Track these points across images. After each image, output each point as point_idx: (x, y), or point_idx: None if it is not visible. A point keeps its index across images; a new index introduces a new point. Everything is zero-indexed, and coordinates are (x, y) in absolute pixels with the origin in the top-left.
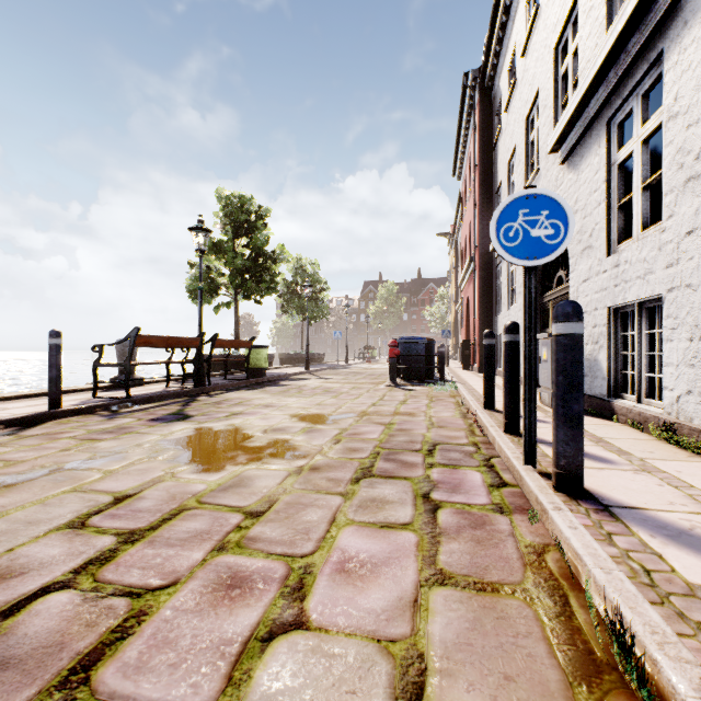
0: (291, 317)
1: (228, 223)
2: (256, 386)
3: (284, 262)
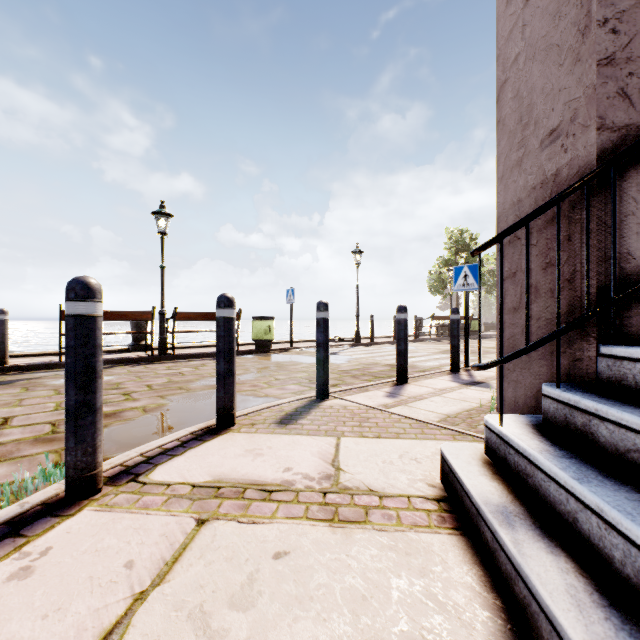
0: (493, 296)
1: (452, 247)
2: (475, 338)
3: (488, 265)
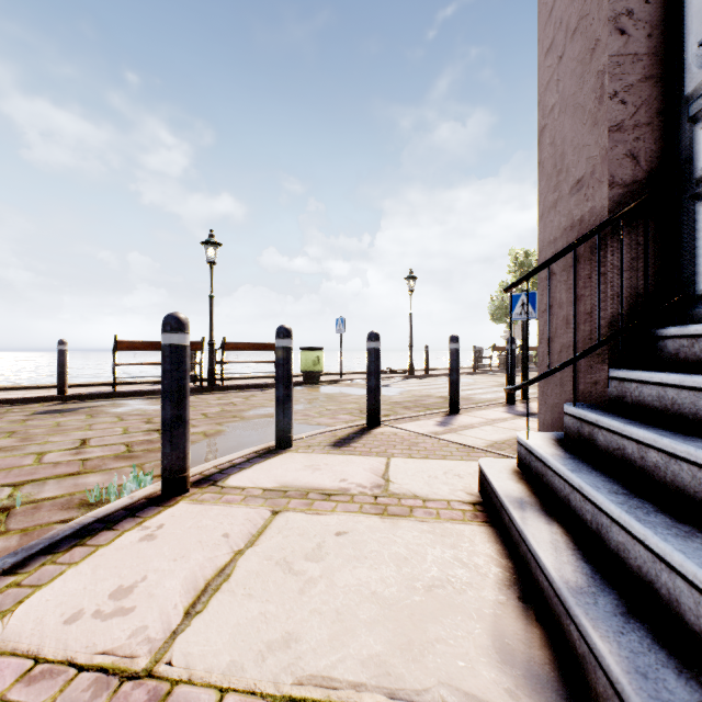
0: None
1: (516, 270)
2: None
3: None
